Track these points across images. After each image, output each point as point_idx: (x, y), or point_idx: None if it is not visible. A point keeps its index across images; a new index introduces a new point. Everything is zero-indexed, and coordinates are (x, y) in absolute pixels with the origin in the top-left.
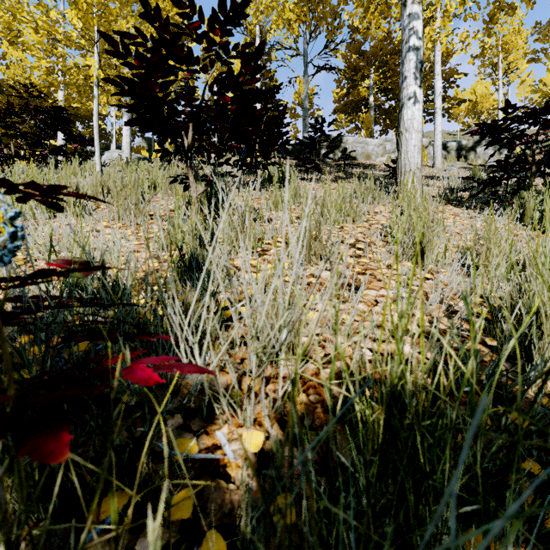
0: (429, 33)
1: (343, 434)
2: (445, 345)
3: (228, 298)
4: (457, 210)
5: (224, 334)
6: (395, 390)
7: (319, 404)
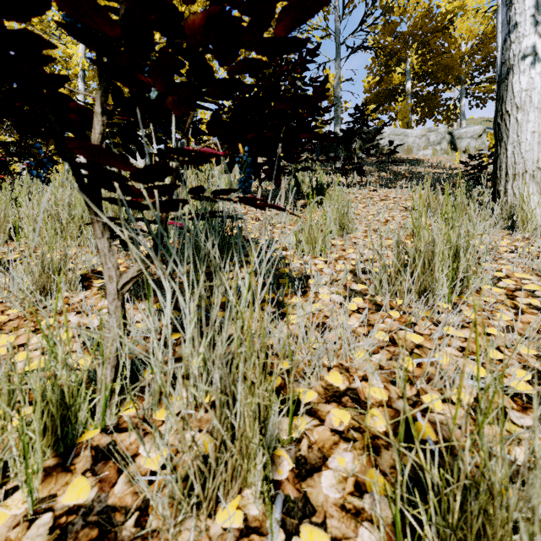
0: None
1: None
2: None
3: None
4: None
5: None
6: None
7: None
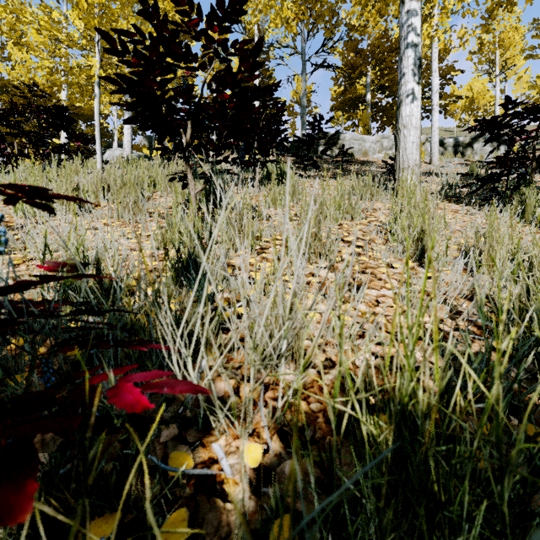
0: (427, 30)
1: (346, 447)
2: (463, 362)
3: (226, 298)
4: (456, 206)
5: (222, 337)
6: (405, 407)
7: (320, 413)
